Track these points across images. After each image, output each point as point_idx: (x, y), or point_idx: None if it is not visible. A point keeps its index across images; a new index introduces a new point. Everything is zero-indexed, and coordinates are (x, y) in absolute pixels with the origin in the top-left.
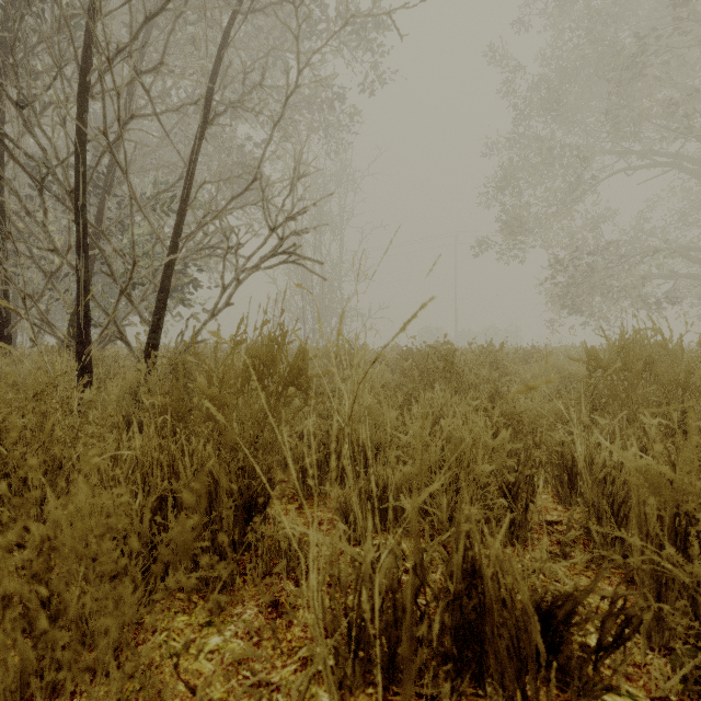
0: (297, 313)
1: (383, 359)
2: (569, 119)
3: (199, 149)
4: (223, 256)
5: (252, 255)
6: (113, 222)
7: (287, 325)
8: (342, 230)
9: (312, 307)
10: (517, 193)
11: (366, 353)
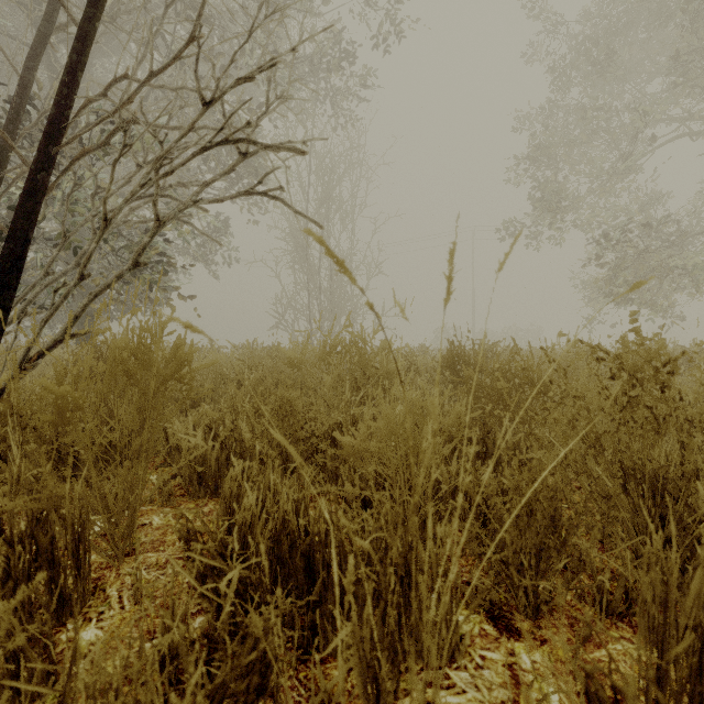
0: (302, 310)
1: (413, 364)
2: (621, 78)
3: (104, 2)
4: (113, 162)
5: (164, 154)
6: (19, 165)
7: (292, 324)
8: (352, 219)
9: (320, 303)
10: (555, 169)
11: (387, 355)
